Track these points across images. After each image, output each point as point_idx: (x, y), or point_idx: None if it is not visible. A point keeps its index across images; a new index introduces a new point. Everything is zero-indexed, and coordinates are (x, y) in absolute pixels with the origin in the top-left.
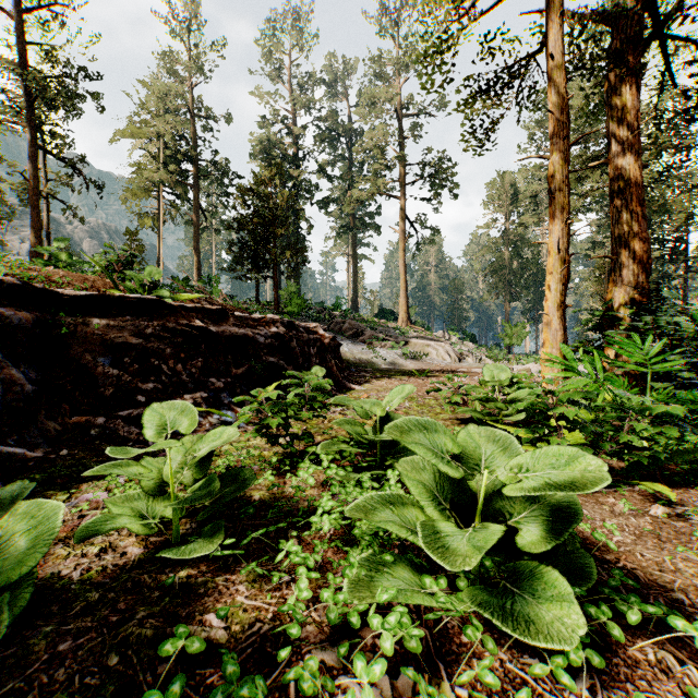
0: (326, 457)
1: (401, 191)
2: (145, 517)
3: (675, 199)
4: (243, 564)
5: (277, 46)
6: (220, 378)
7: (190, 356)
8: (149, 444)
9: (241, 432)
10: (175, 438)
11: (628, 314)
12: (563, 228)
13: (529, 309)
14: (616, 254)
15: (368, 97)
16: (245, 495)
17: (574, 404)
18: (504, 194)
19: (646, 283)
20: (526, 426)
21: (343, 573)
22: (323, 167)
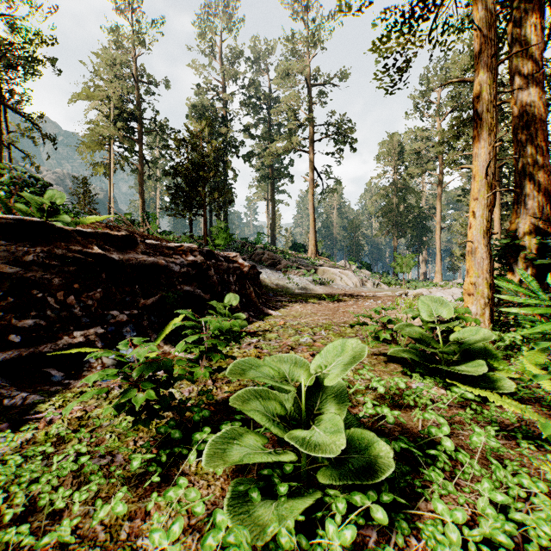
0: None
1: (311, 147)
2: None
3: None
4: None
5: (209, 27)
6: (124, 311)
7: (86, 286)
8: (5, 403)
9: None
10: (44, 392)
11: (533, 244)
12: (490, 151)
13: (412, 243)
14: (519, 187)
15: (283, 69)
16: None
17: None
18: (393, 151)
19: (549, 214)
20: None
21: None
22: (247, 127)
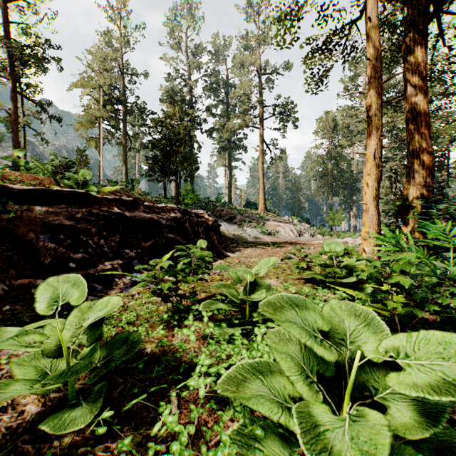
0: (206, 314)
1: (261, 124)
2: (47, 375)
3: (442, 128)
4: (126, 427)
5: (178, 27)
6: (133, 250)
7: (110, 233)
8: None
9: (146, 290)
10: (95, 295)
11: (419, 204)
12: (377, 142)
13: (344, 201)
14: (410, 163)
15: (238, 61)
16: (140, 348)
17: (403, 273)
18: (328, 126)
19: (431, 182)
20: (354, 286)
21: (214, 455)
22: (209, 108)
